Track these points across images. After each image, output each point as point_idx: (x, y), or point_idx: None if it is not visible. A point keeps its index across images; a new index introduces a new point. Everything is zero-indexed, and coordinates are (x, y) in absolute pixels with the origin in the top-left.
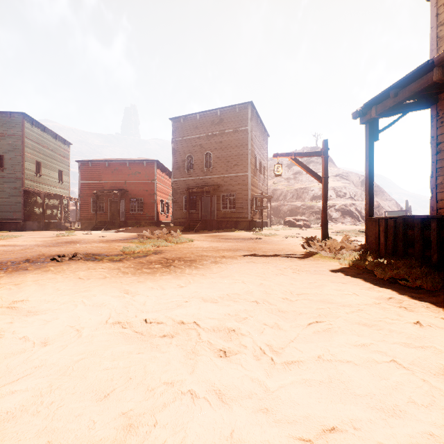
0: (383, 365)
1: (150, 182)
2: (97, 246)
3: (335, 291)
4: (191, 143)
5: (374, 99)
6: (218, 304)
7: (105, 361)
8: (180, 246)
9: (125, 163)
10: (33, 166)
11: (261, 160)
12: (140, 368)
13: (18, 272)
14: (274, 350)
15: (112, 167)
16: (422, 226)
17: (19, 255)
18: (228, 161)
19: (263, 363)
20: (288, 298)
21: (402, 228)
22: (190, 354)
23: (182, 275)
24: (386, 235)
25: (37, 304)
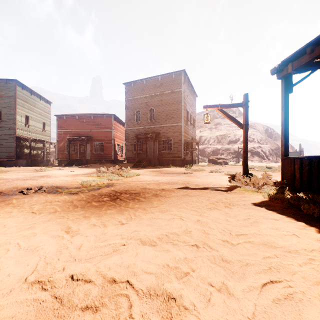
0: None
1: (108, 130)
2: (63, 180)
3: (272, 229)
4: (139, 102)
5: (291, 56)
6: (156, 248)
7: None
8: (128, 180)
9: (90, 116)
10: (23, 119)
11: (191, 114)
12: None
13: None
14: None
15: (80, 119)
16: None
17: None
18: (167, 114)
19: None
20: (229, 241)
21: (317, 166)
22: None
23: (125, 210)
24: (301, 172)
25: None
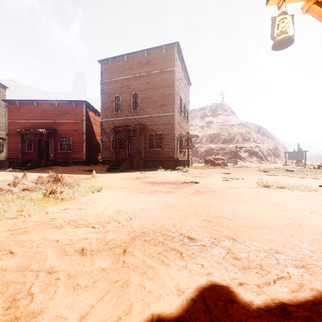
0: None
1: (79, 122)
2: None
3: None
4: (118, 85)
5: None
6: None
7: None
8: (47, 215)
9: (54, 103)
10: None
11: (185, 104)
12: None
13: None
14: None
15: (40, 107)
16: None
17: None
18: (155, 101)
19: None
20: None
21: None
22: None
23: None
24: None
25: None
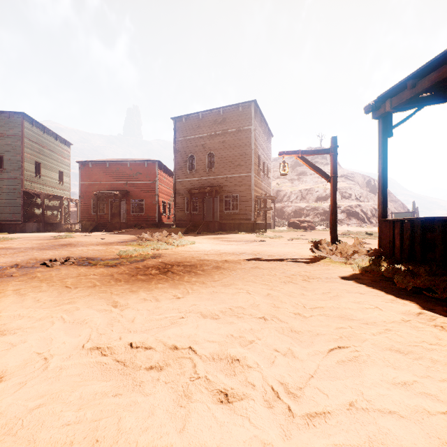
0: (439, 418)
1: (151, 182)
2: (94, 249)
3: (353, 303)
4: (193, 143)
5: (389, 91)
6: (219, 320)
7: (68, 409)
8: (180, 249)
9: (126, 163)
10: (33, 167)
11: (264, 160)
12: (113, 422)
13: (1, 279)
14: (290, 392)
15: (112, 168)
16: (443, 229)
17: (9, 259)
18: (231, 161)
19: (277, 413)
20: (301, 314)
21: (420, 231)
22: (181, 397)
23: (180, 283)
24: (402, 238)
25: (9, 321)
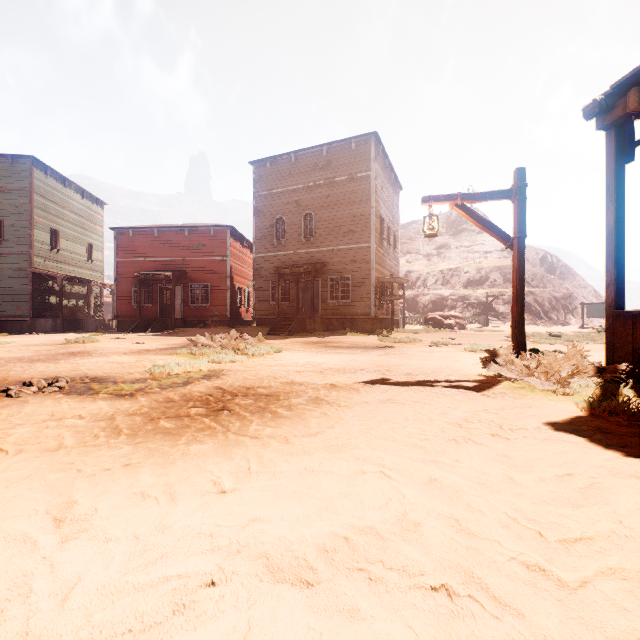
0: None
1: (220, 259)
2: (115, 361)
3: None
4: (282, 200)
5: (638, 71)
6: (315, 595)
7: None
8: (256, 362)
9: (183, 231)
10: (47, 237)
11: (389, 225)
12: None
13: None
14: None
15: (163, 237)
16: None
17: None
18: (339, 225)
19: None
20: (550, 571)
21: None
22: None
23: (238, 443)
24: None
25: None
